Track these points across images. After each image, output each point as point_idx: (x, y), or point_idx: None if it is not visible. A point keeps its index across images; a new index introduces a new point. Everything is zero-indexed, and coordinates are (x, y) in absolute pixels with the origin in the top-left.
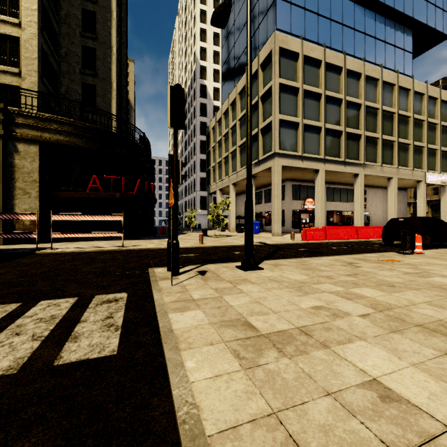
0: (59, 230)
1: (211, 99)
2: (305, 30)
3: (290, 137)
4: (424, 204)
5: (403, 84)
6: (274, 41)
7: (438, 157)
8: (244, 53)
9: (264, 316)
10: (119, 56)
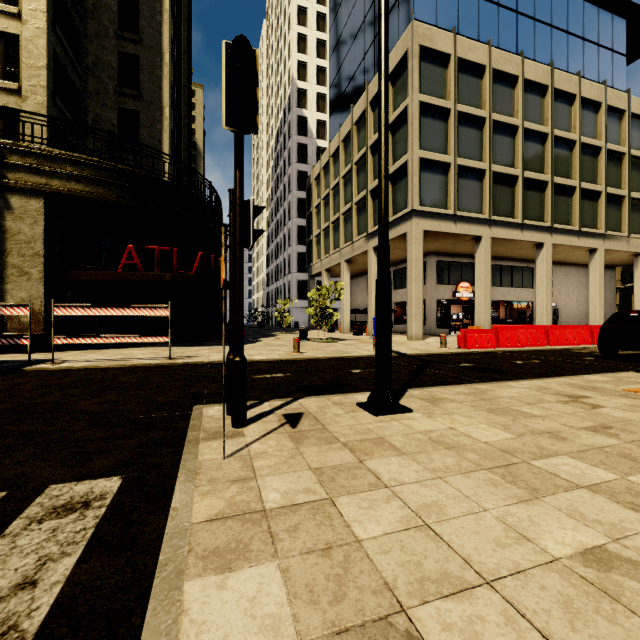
0: (76, 331)
1: (313, 137)
2: (459, 21)
3: (437, 187)
4: None
5: (613, 102)
6: (411, 36)
7: None
8: (363, 63)
9: (461, 605)
10: (177, 72)
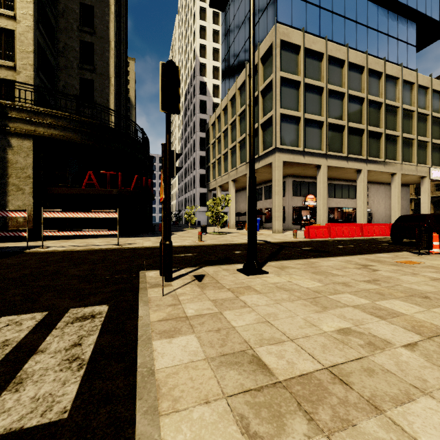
0: (54, 227)
1: (210, 96)
2: (306, 23)
3: (292, 132)
4: (429, 200)
5: (407, 77)
6: (274, 33)
7: None
8: (243, 48)
9: (277, 346)
10: (118, 52)
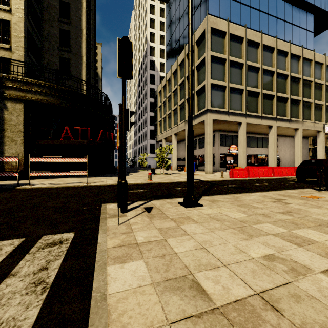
0: (39, 169)
1: (158, 71)
2: (230, 15)
3: (219, 97)
4: (323, 149)
5: (307, 56)
6: (206, 23)
7: None
8: (183, 34)
9: (213, 272)
10: (89, 38)
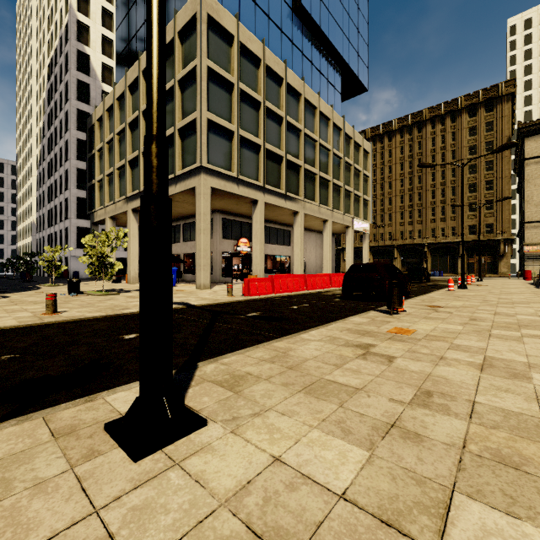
0: None
1: (98, 79)
2: (240, 14)
3: (223, 150)
4: (352, 250)
5: (337, 121)
6: (199, 1)
7: (362, 204)
8: None
9: None
10: None
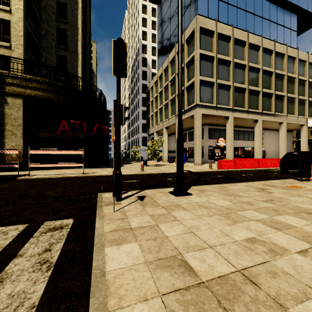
0: (38, 161)
1: (150, 68)
2: (218, 15)
3: (208, 93)
4: (306, 142)
5: (290, 53)
6: (196, 22)
7: None
8: (173, 33)
9: (200, 252)
10: (84, 36)
